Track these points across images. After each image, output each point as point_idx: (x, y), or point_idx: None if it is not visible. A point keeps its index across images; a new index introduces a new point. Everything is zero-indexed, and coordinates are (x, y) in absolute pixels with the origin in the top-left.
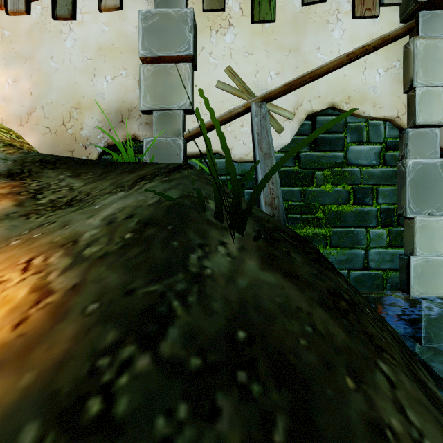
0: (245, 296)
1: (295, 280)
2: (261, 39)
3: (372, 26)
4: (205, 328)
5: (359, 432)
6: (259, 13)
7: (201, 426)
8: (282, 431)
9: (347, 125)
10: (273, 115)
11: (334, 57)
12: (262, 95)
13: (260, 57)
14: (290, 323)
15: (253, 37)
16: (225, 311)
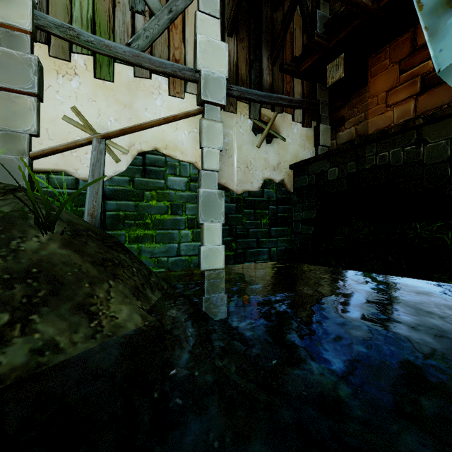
0: (43, 258)
1: (80, 253)
2: (103, 92)
3: (181, 103)
4: (15, 267)
5: (81, 296)
6: (101, 73)
7: (5, 290)
8: (43, 293)
9: (166, 163)
10: (112, 149)
11: (157, 117)
12: (102, 134)
13: (102, 104)
14: (66, 268)
15: (96, 89)
16: (28, 262)
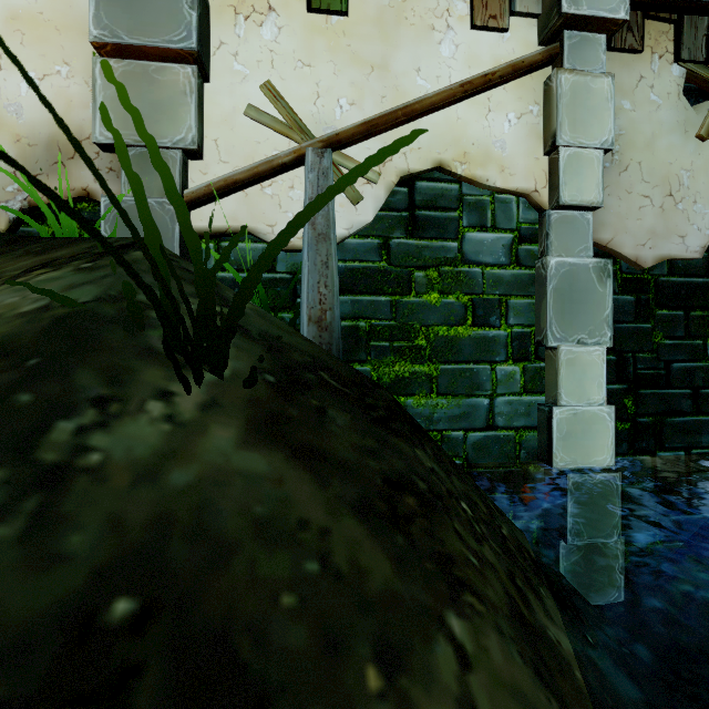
0: (174, 509)
1: (314, 464)
2: (325, 42)
3: (500, 45)
4: (11, 607)
5: None
6: None
7: None
8: None
9: (462, 199)
10: (344, 172)
11: (443, 86)
12: (325, 136)
13: (323, 71)
14: (270, 560)
15: (311, 37)
16: (98, 551)
